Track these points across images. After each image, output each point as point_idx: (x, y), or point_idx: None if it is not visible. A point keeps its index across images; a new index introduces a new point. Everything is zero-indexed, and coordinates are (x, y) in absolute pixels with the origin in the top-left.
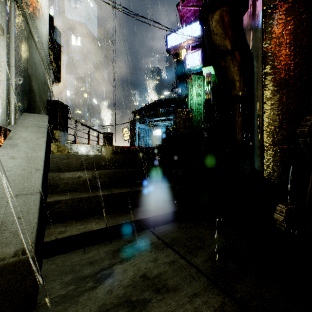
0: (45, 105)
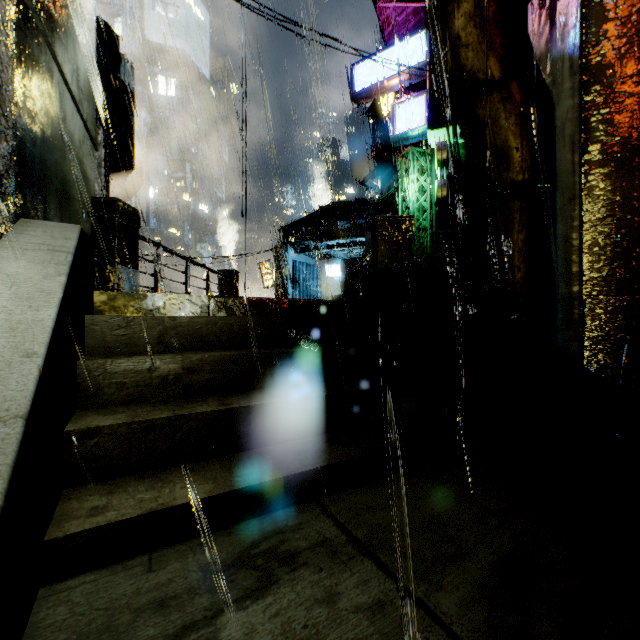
0: (85, 207)
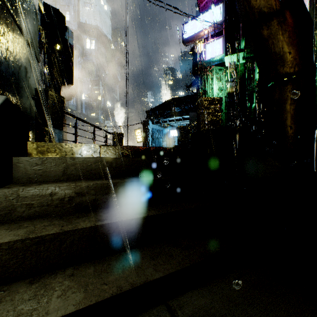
0: (29, 93)
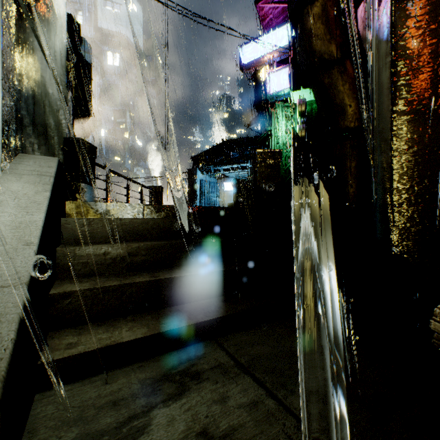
0: (59, 144)
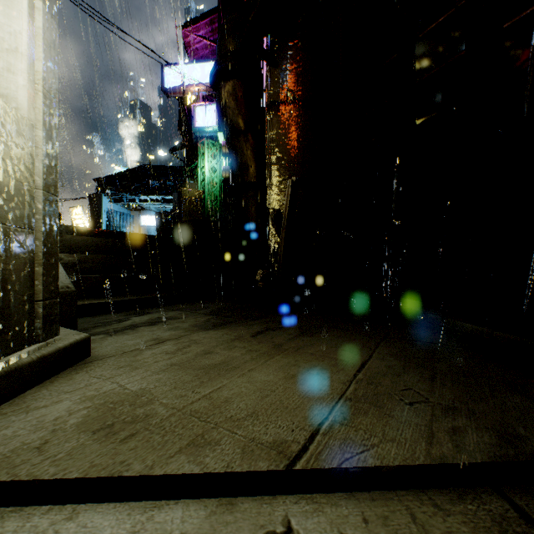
0: None
